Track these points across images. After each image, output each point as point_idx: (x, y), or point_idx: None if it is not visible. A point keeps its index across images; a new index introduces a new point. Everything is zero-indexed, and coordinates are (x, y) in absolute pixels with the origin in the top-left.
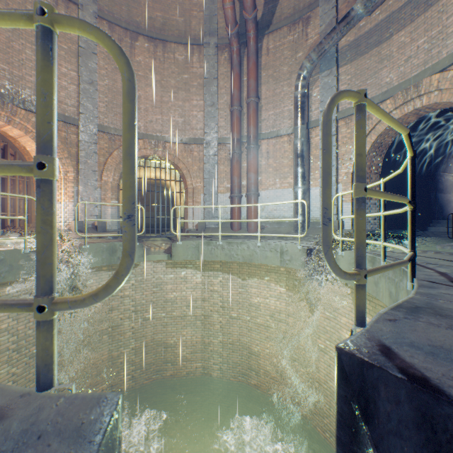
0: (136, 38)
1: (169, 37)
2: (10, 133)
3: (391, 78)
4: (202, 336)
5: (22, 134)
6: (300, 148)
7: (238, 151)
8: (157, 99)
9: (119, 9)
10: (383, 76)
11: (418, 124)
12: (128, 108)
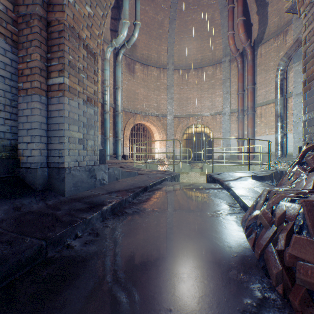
0: (188, 71)
1: (204, 65)
2: (147, 124)
3: None
4: None
5: (150, 124)
6: (278, 112)
7: (241, 116)
8: (198, 96)
9: (182, 62)
10: None
11: None
12: (180, 147)
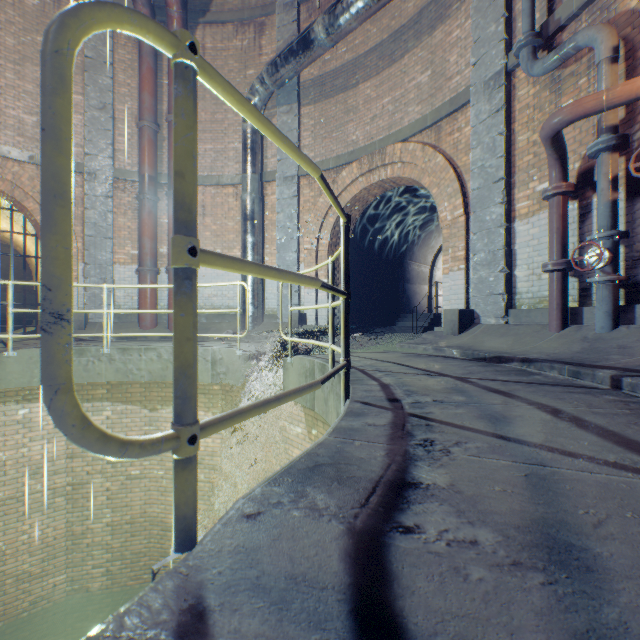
0: None
1: None
2: None
3: (358, 137)
4: (70, 523)
5: None
6: (251, 208)
7: (153, 197)
8: None
9: None
10: (350, 131)
11: (386, 200)
12: None
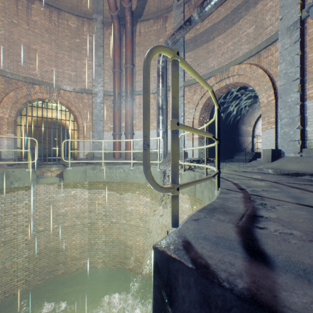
0: (32, 1)
1: (63, 7)
2: None
3: (214, 64)
4: (89, 239)
5: None
6: (161, 103)
7: (119, 102)
8: (52, 54)
9: None
10: (210, 62)
11: (228, 94)
12: None
